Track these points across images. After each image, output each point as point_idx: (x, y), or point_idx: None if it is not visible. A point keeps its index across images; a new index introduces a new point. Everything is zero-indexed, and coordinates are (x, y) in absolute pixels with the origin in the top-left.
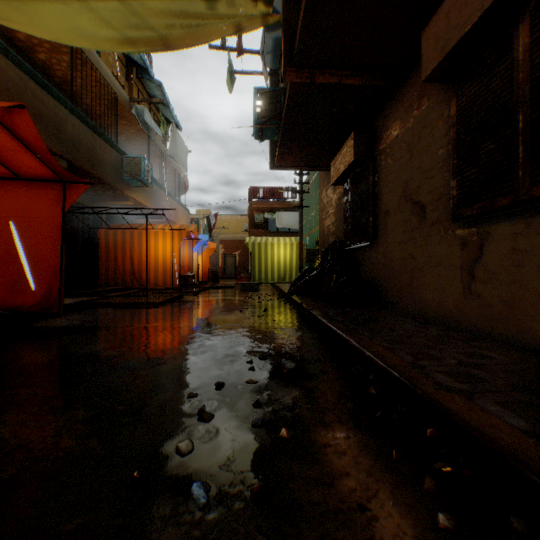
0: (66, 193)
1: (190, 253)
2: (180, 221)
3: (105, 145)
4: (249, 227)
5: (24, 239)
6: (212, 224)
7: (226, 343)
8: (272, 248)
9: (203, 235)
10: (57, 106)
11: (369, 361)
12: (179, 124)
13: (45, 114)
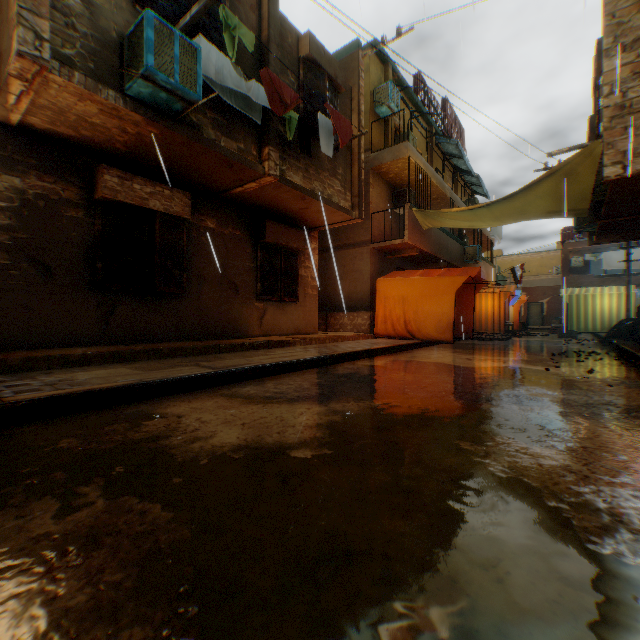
0: (475, 288)
1: (506, 307)
2: (489, 278)
3: (458, 245)
4: (561, 272)
5: (457, 308)
6: (516, 275)
7: (560, 349)
8: (591, 299)
9: (516, 291)
10: (446, 238)
11: (623, 349)
12: (487, 194)
13: (444, 244)
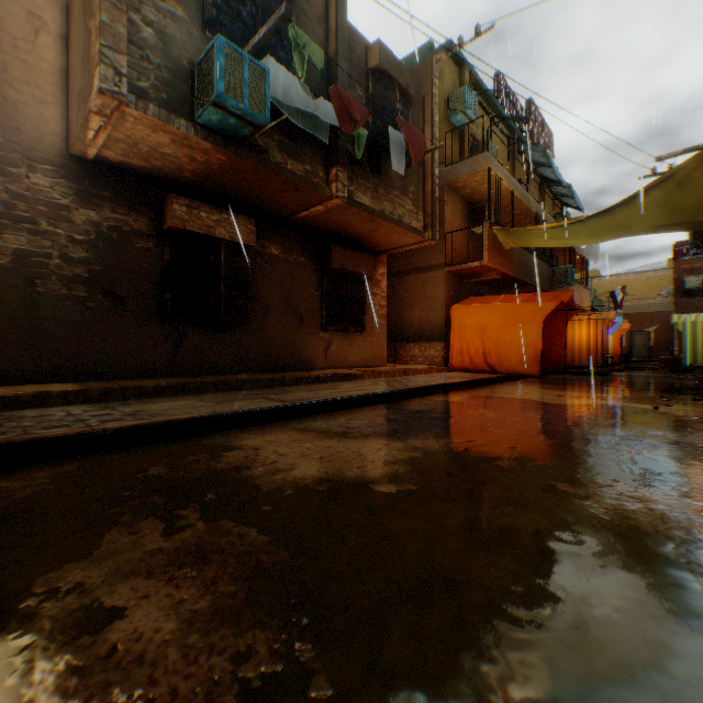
0: (566, 315)
1: (603, 336)
2: (582, 303)
3: (545, 266)
4: (672, 295)
5: (545, 337)
6: (616, 299)
7: (671, 386)
8: None
9: (615, 318)
10: (531, 258)
11: None
12: (580, 207)
13: (529, 266)
